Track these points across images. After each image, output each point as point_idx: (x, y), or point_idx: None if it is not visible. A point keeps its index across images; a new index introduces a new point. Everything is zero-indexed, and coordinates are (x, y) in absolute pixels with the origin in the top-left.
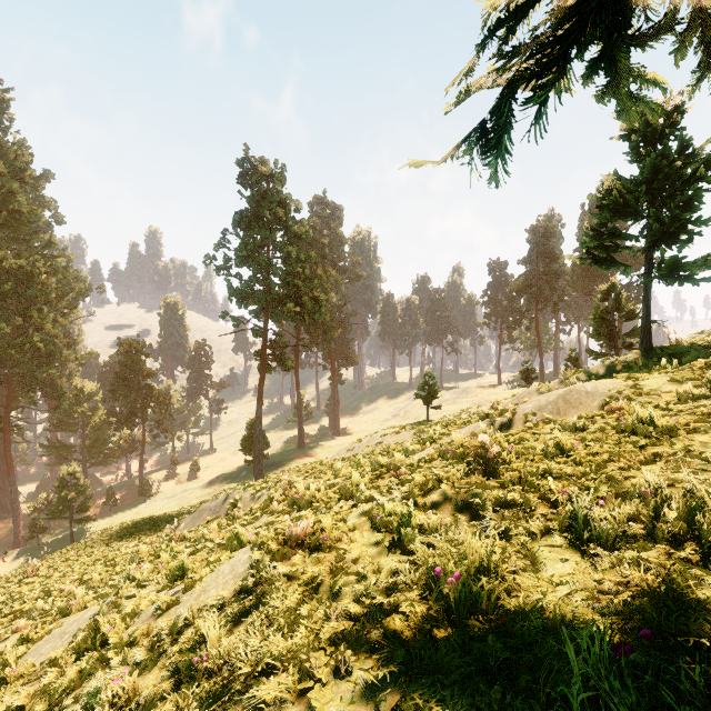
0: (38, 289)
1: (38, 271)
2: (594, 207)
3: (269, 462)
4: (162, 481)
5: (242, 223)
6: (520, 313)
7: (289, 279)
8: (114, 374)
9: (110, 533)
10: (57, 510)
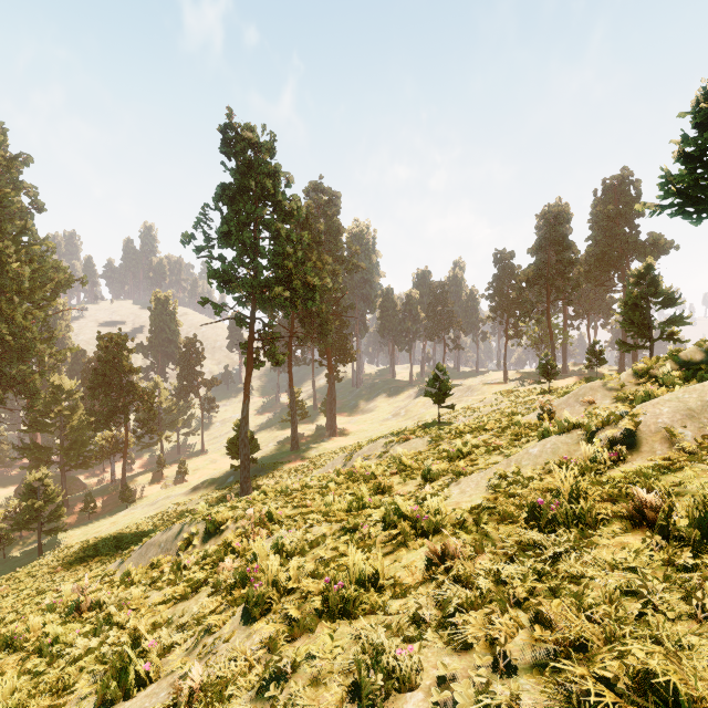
0: (8, 278)
1: (8, 258)
2: (608, 192)
3: (258, 467)
4: (148, 485)
5: (224, 196)
6: (531, 305)
7: (278, 260)
8: (93, 371)
9: (64, 556)
10: (22, 520)
